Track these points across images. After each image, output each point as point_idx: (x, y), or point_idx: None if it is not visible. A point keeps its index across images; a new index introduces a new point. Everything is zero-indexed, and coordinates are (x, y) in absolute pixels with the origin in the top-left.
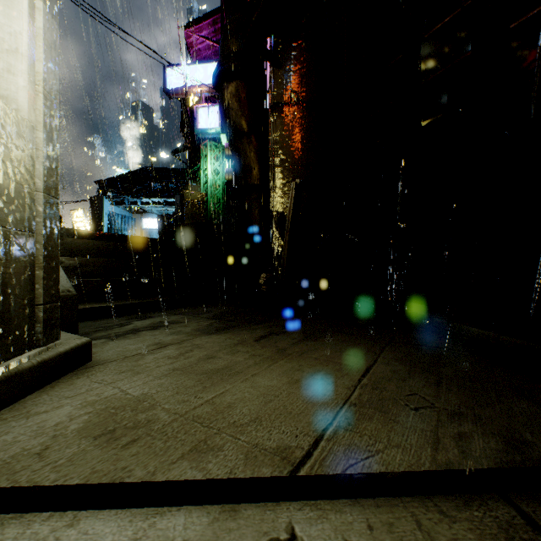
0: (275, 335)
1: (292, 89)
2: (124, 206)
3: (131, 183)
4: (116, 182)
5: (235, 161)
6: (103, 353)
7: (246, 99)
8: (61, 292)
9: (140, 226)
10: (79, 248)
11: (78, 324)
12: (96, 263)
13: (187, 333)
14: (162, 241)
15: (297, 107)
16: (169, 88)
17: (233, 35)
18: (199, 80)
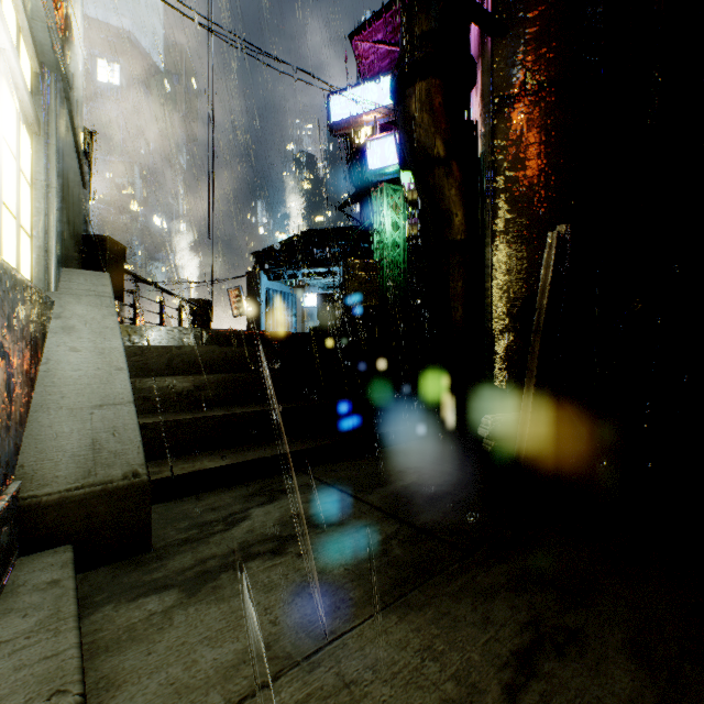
0: (556, 654)
1: (526, 66)
2: (284, 280)
3: (290, 252)
4: (274, 252)
5: (424, 207)
6: (133, 695)
7: (442, 105)
8: (121, 477)
9: (302, 303)
10: (201, 359)
11: (150, 533)
12: (220, 383)
13: (334, 590)
14: (318, 336)
15: (536, 97)
16: (333, 122)
17: (421, 9)
18: (372, 104)
